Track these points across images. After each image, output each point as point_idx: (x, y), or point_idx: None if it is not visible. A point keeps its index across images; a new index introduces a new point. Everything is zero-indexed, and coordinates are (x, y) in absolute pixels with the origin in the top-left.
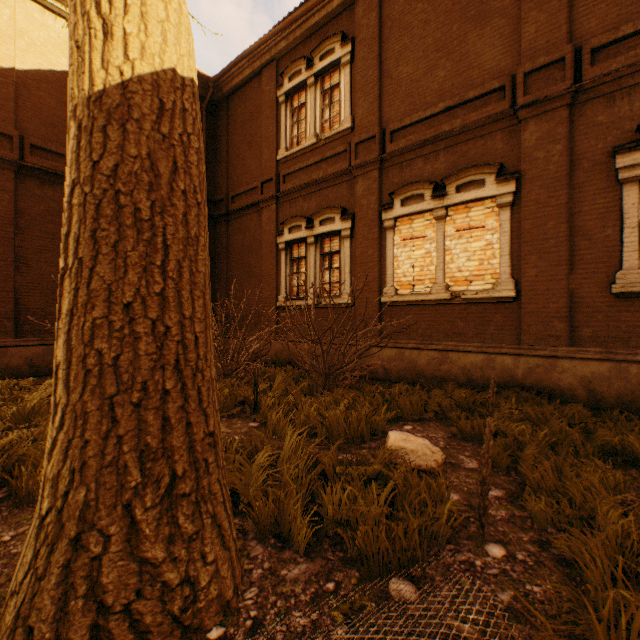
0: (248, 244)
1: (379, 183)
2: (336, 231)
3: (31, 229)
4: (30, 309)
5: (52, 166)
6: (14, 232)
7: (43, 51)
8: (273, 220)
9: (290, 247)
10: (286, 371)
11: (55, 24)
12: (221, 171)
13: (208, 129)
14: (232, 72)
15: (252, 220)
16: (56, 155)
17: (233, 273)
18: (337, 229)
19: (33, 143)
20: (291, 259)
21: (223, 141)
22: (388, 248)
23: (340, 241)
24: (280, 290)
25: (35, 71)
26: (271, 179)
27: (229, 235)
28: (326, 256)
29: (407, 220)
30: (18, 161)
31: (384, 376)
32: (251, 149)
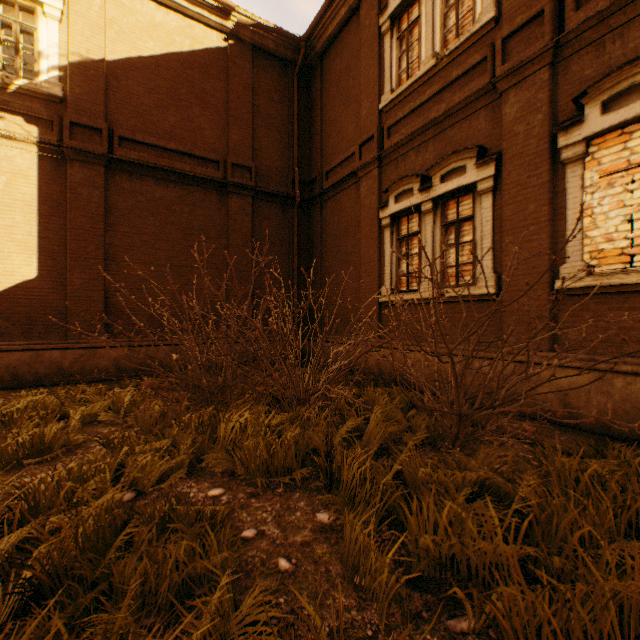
0: (344, 226)
1: (550, 88)
2: (467, 186)
3: (120, 225)
4: (119, 309)
5: (139, 157)
6: (104, 229)
7: (131, 38)
8: (374, 190)
9: (396, 222)
10: (390, 395)
11: (142, 8)
12: (314, 146)
13: (300, 100)
14: (325, 20)
15: (348, 196)
16: (143, 146)
17: (327, 264)
18: (469, 182)
19: (121, 135)
20: (398, 238)
21: (316, 110)
22: (570, 195)
23: (474, 200)
24: (383, 280)
25: (124, 60)
26: (371, 137)
27: (323, 219)
28: (450, 227)
29: (615, 137)
30: (106, 154)
31: (564, 418)
32: (347, 108)
